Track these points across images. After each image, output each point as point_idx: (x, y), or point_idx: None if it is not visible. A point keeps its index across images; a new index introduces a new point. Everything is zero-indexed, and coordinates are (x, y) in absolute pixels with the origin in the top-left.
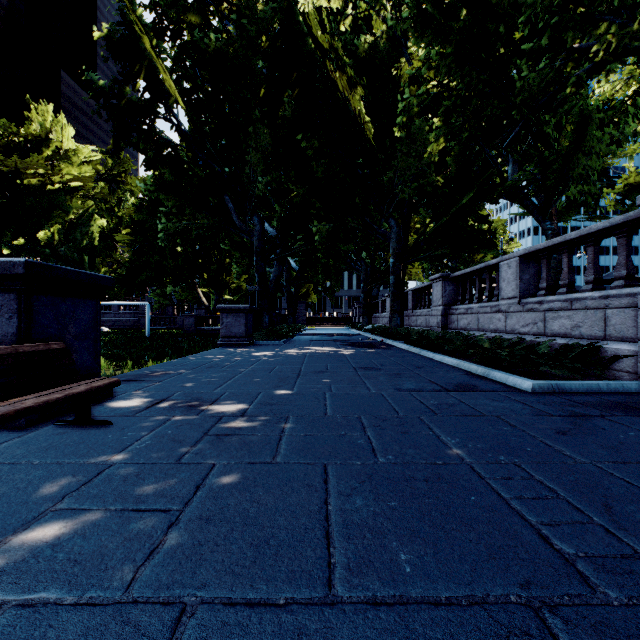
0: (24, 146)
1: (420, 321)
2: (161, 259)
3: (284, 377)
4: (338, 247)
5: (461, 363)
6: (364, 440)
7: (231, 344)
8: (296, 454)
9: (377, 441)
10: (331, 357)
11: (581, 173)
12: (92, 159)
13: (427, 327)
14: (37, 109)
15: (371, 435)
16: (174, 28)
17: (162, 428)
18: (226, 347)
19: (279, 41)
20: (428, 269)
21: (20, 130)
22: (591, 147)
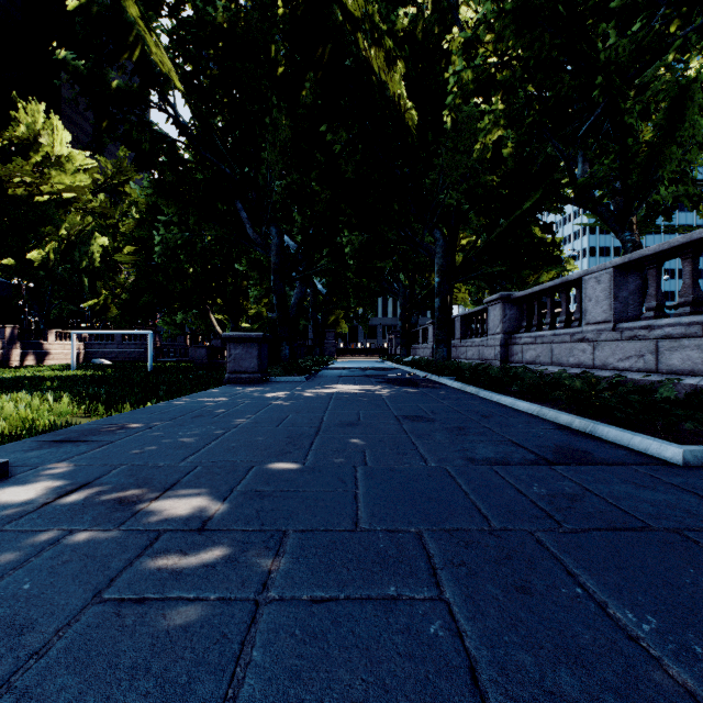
0: (8, 150)
1: (471, 353)
2: (167, 281)
3: (296, 434)
4: (372, 263)
5: (544, 411)
6: (442, 623)
7: (240, 381)
8: (278, 697)
9: (473, 628)
10: (364, 400)
11: (675, 168)
12: (89, 166)
13: (480, 360)
14: (26, 109)
15: (454, 601)
16: (176, 1)
17: (20, 572)
18: (233, 385)
19: (300, 8)
20: (475, 293)
21: (4, 131)
22: (691, 134)
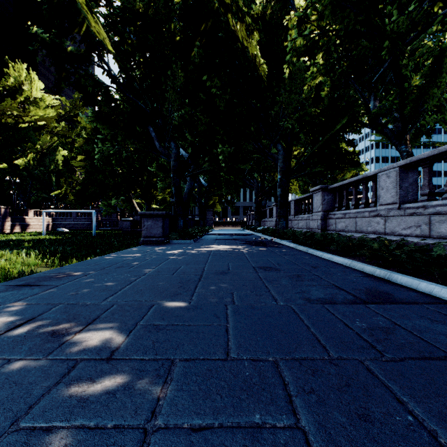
0: (2, 93)
1: (301, 224)
2: (105, 178)
3: (185, 280)
4: (237, 166)
5: (354, 263)
6: None
7: (151, 243)
8: None
9: None
10: (232, 255)
11: (436, 103)
12: (54, 104)
13: (307, 229)
14: (14, 67)
15: (309, 429)
16: None
17: None
18: (146, 245)
19: None
20: (303, 186)
21: None
22: None
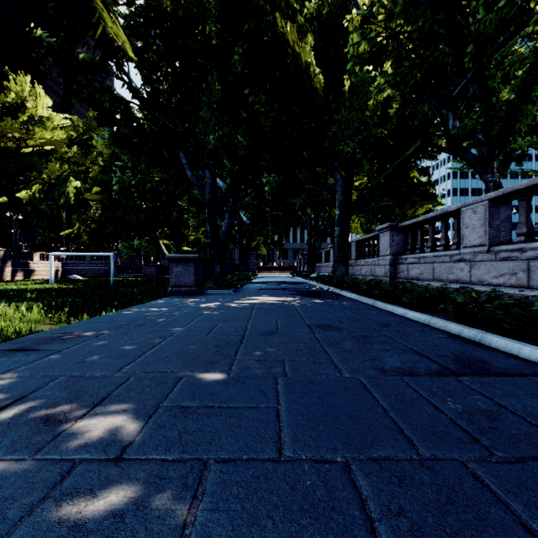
0: (1, 112)
1: (365, 270)
2: (125, 214)
3: (223, 343)
4: (286, 199)
5: (434, 320)
6: None
7: (181, 293)
8: None
9: None
10: (281, 310)
11: (531, 122)
12: (65, 125)
13: (372, 276)
14: (15, 80)
15: None
16: None
17: None
18: (175, 297)
19: None
20: (365, 224)
21: None
22: None
